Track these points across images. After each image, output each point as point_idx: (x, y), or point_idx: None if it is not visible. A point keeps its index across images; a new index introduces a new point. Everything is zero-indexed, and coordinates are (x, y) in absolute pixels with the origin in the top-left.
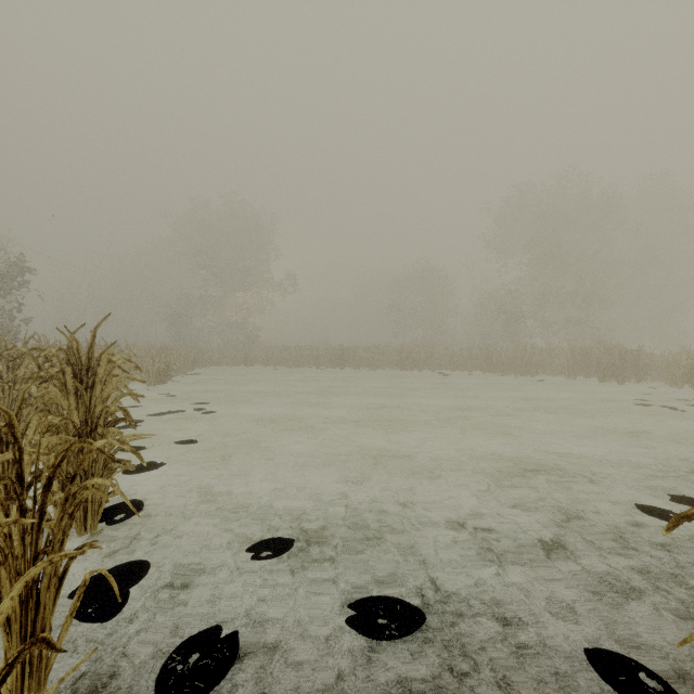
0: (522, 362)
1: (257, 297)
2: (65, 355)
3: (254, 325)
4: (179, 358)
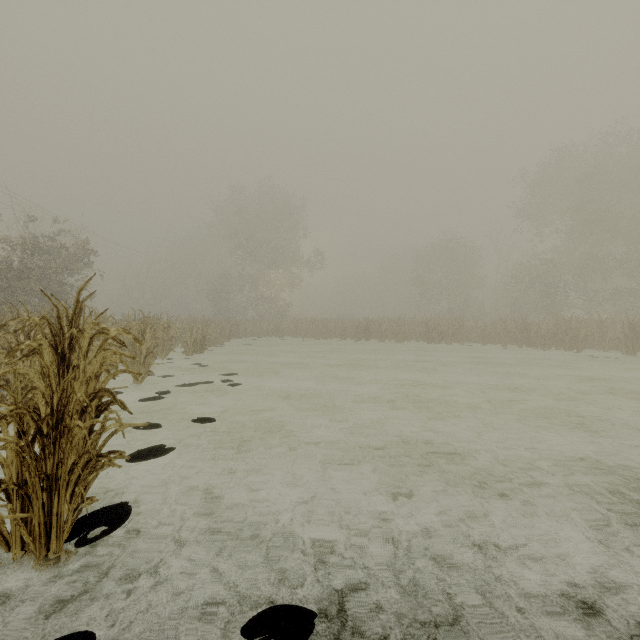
0: (566, 336)
1: (287, 273)
2: (47, 324)
3: (284, 300)
4: (216, 329)
